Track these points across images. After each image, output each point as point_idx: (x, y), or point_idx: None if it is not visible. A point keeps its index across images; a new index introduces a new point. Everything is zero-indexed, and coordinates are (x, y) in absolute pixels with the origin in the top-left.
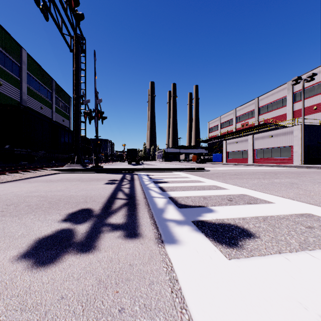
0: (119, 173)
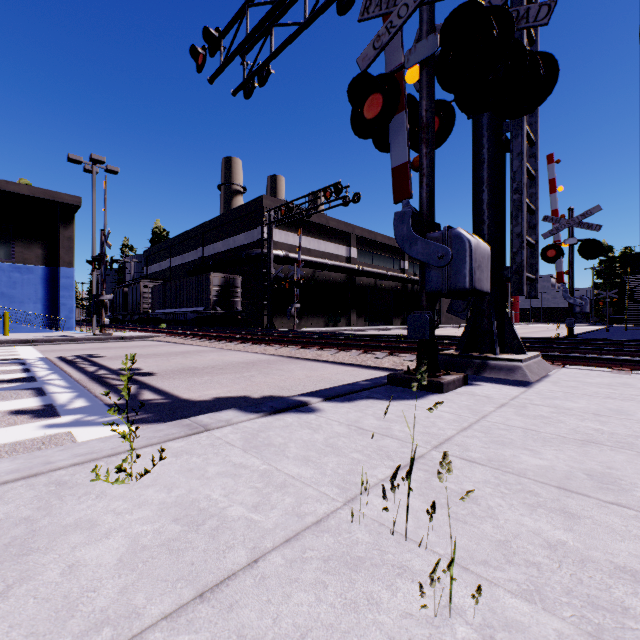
0: (231, 404)
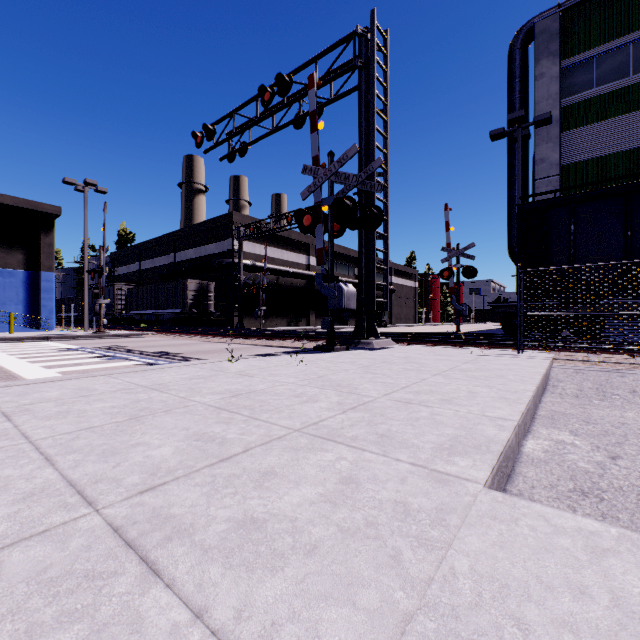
0: None
